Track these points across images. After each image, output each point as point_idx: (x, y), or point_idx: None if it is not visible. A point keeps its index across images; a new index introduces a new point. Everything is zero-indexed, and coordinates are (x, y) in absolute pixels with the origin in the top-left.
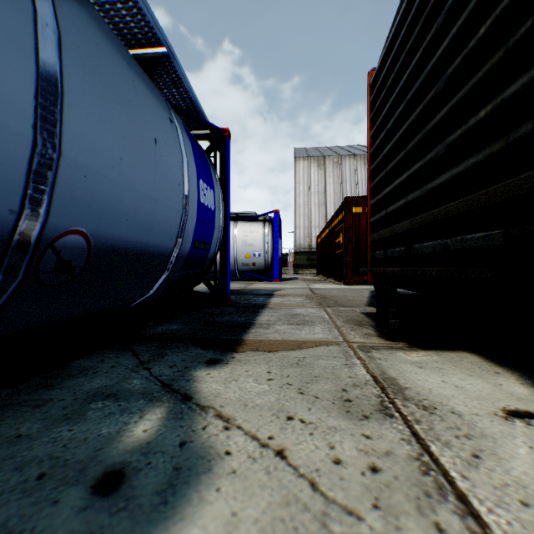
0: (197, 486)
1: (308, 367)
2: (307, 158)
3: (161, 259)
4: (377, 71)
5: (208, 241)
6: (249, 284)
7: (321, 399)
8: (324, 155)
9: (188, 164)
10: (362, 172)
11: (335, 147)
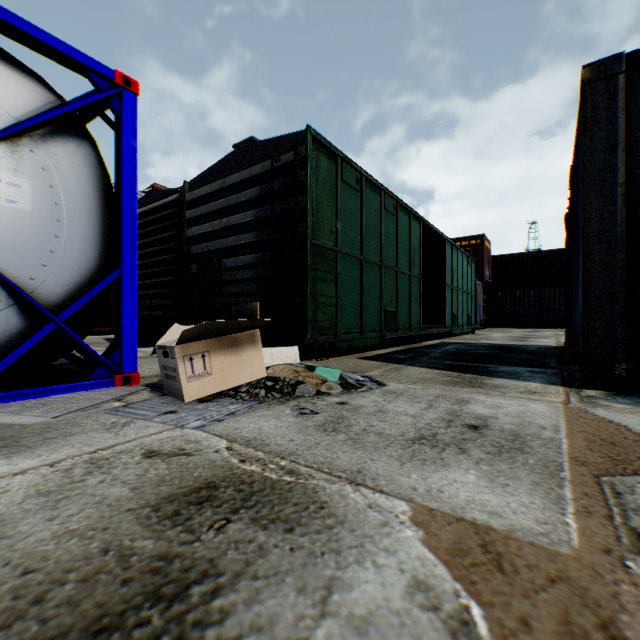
0: None
1: None
2: None
3: None
4: None
5: None
6: None
7: None
8: None
9: None
10: None
11: None
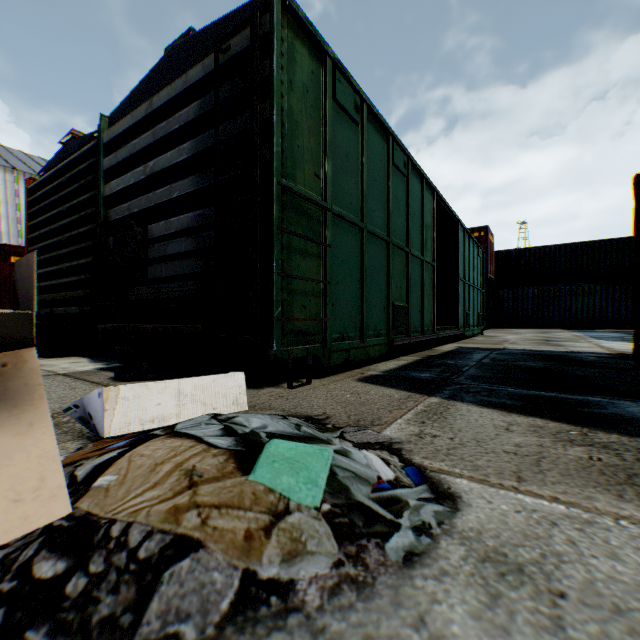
0: None
1: None
2: None
3: None
4: (35, 186)
5: None
6: None
7: None
8: None
9: None
10: None
11: None
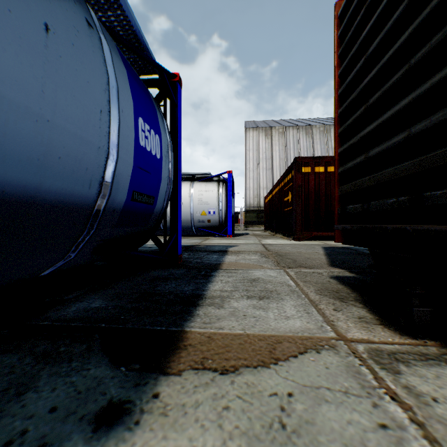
0: None
1: (308, 442)
2: (256, 128)
3: (74, 212)
4: None
5: (152, 194)
6: (205, 239)
7: None
8: (271, 126)
9: (118, 91)
10: (304, 141)
11: (280, 120)
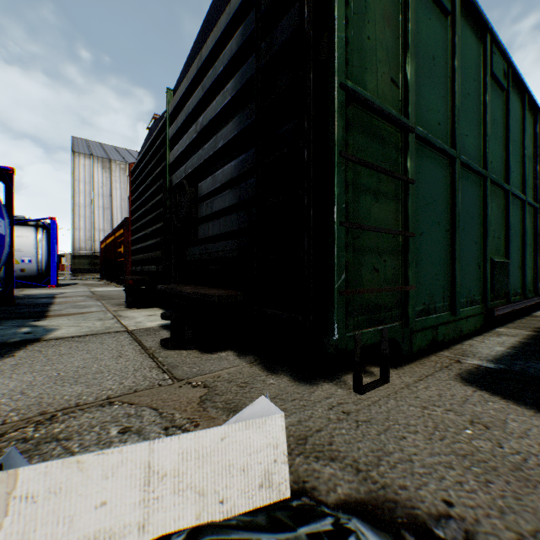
0: (56, 330)
1: (88, 317)
2: (90, 156)
3: None
4: (134, 168)
5: (1, 258)
6: (20, 290)
7: (92, 320)
8: (111, 158)
9: None
10: None
11: (124, 149)
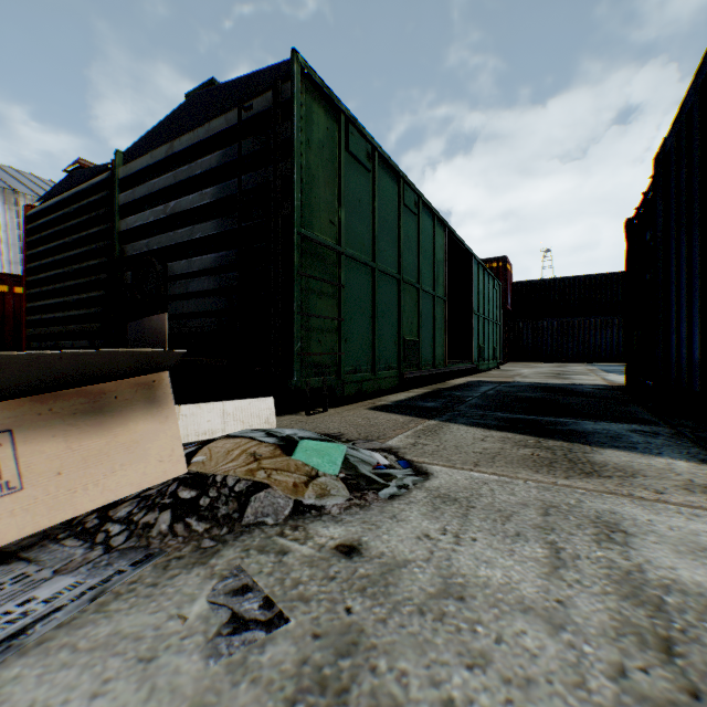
0: None
1: None
2: None
3: None
4: (35, 214)
5: None
6: None
7: None
8: None
9: None
10: (2, 213)
11: None
